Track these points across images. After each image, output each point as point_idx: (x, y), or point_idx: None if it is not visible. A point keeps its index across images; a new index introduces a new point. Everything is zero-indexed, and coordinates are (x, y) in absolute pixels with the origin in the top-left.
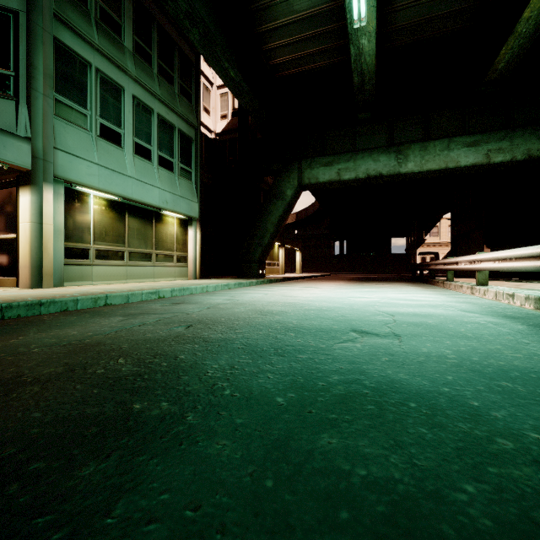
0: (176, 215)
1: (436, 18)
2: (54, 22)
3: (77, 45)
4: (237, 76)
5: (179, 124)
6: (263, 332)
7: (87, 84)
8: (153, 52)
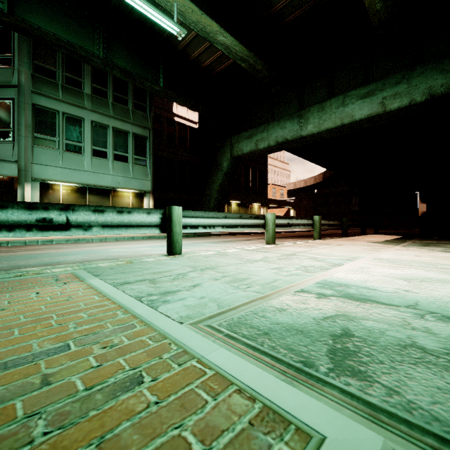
0: (130, 191)
1: None
2: (34, 96)
3: (49, 103)
4: (161, 88)
5: (133, 129)
6: None
7: (56, 123)
8: (109, 89)
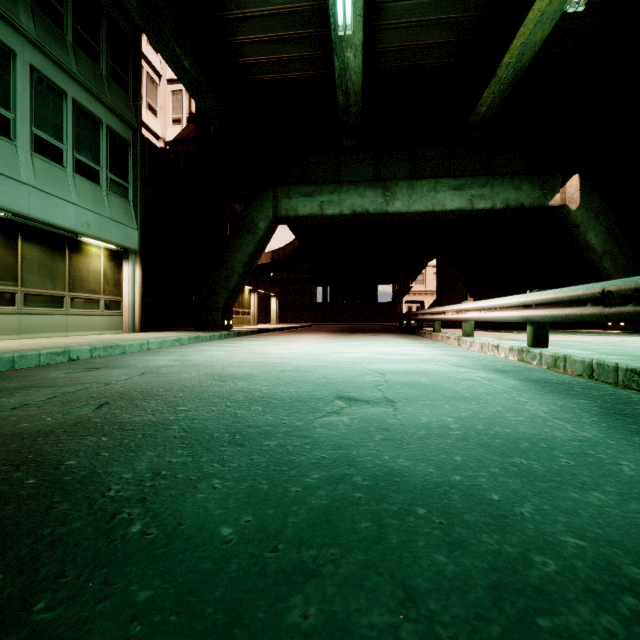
0: (104, 244)
1: (424, 46)
2: None
3: None
4: (193, 68)
5: (108, 119)
6: (218, 407)
7: None
8: (67, 11)
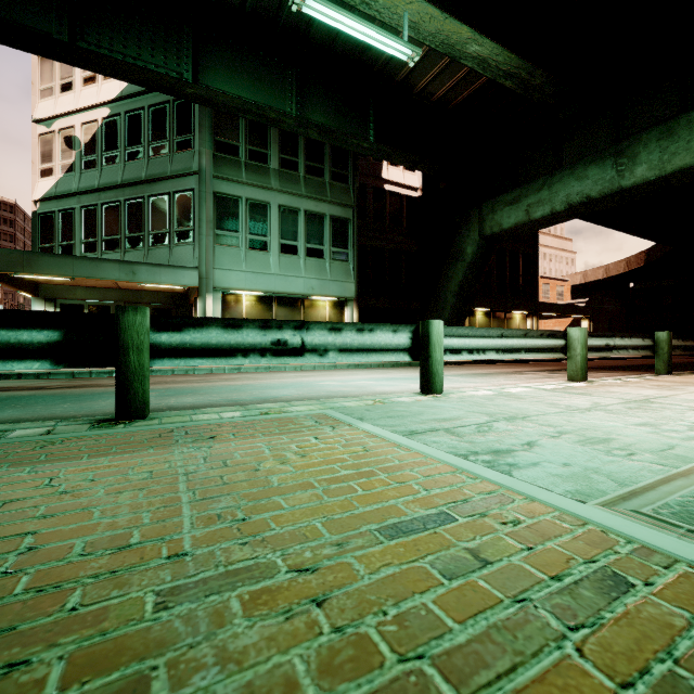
0: (327, 298)
1: None
2: (216, 182)
3: (231, 189)
4: (372, 145)
5: (331, 211)
6: None
7: (239, 214)
8: (301, 158)
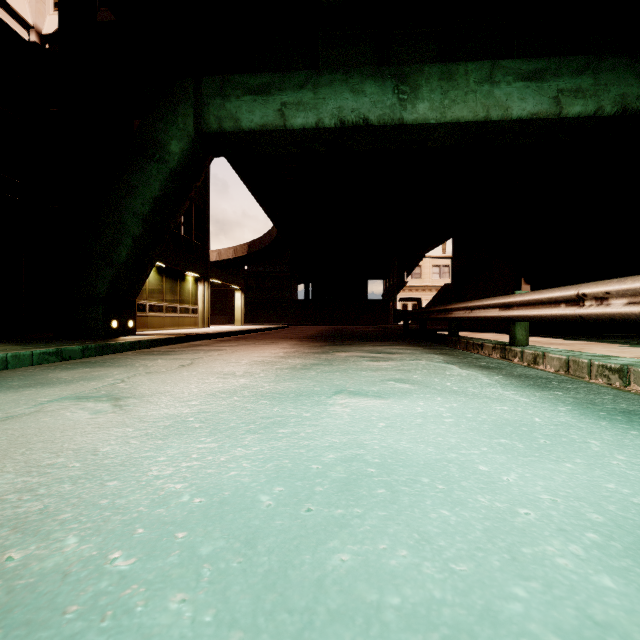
0: None
1: None
2: None
3: None
4: None
5: None
6: None
7: None
8: None
